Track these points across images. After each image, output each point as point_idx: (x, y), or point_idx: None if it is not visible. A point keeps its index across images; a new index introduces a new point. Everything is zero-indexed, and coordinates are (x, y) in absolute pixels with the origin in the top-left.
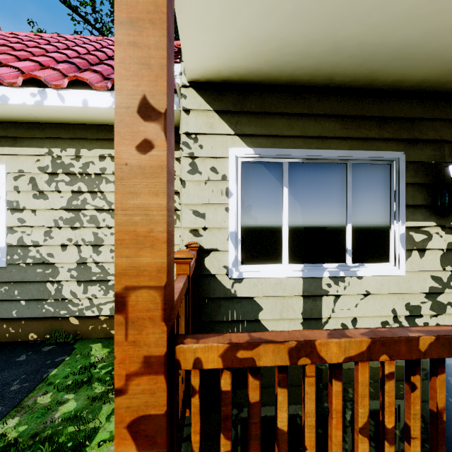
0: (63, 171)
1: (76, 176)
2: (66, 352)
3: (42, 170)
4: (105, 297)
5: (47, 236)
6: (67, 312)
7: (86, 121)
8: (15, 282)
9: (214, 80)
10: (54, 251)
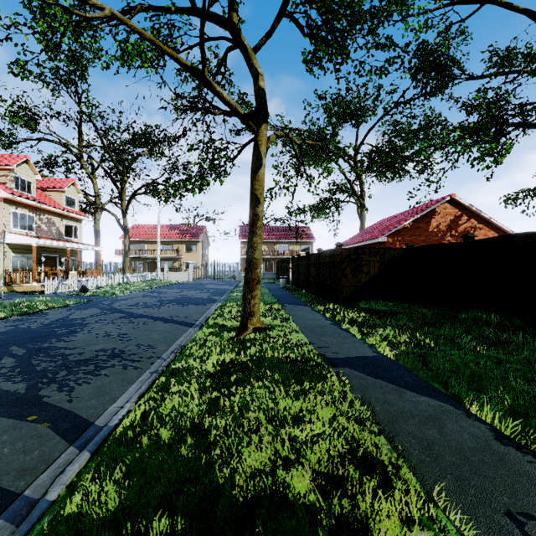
0: None
1: None
2: None
3: None
4: None
5: None
6: None
7: None
8: None
9: (10, 243)
10: None
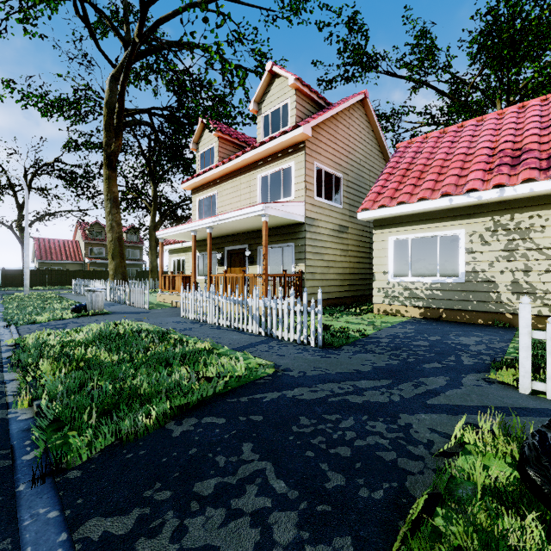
0: (501, 228)
1: (510, 230)
2: (512, 329)
3: (487, 230)
4: (533, 303)
5: (490, 266)
6: (504, 310)
7: (520, 197)
8: (469, 291)
9: None
10: (494, 274)
